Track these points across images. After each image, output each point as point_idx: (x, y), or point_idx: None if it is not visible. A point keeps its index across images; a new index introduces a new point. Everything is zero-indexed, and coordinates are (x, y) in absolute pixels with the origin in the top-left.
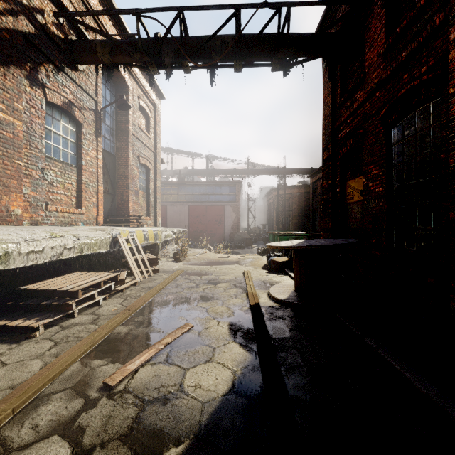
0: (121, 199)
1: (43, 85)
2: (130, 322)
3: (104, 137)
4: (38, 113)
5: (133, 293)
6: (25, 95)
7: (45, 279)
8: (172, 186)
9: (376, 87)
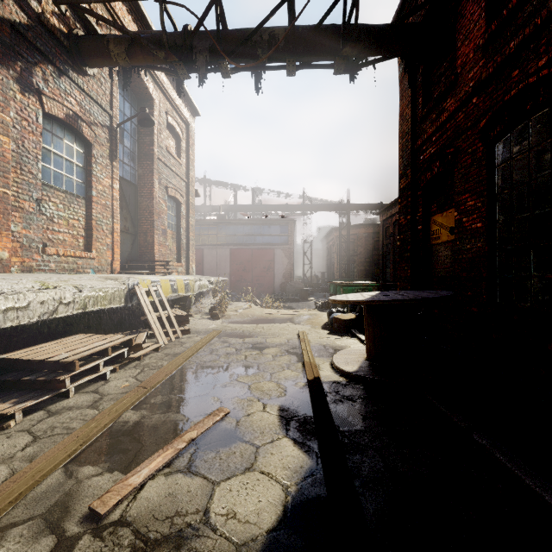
0: (145, 240)
1: (39, 92)
2: (144, 405)
3: (122, 162)
4: (33, 127)
5: (153, 362)
6: (15, 104)
7: (36, 344)
8: (210, 225)
9: (473, 90)
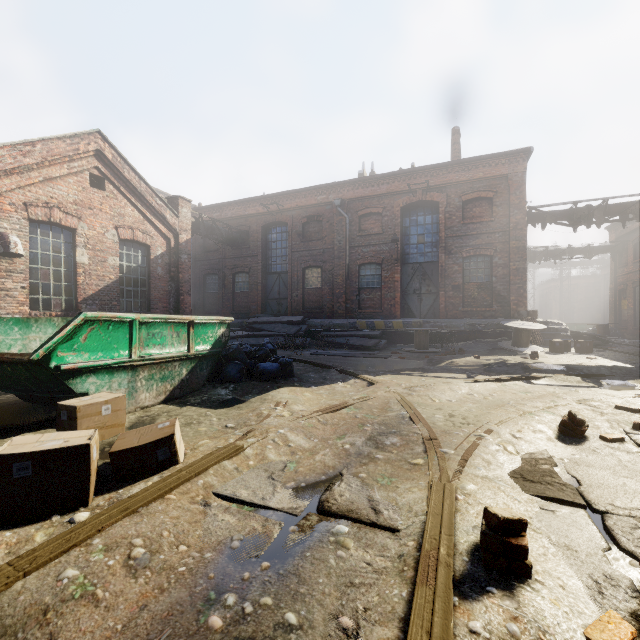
0: None
1: None
2: None
3: None
4: None
5: None
6: None
7: None
8: None
9: (630, 272)
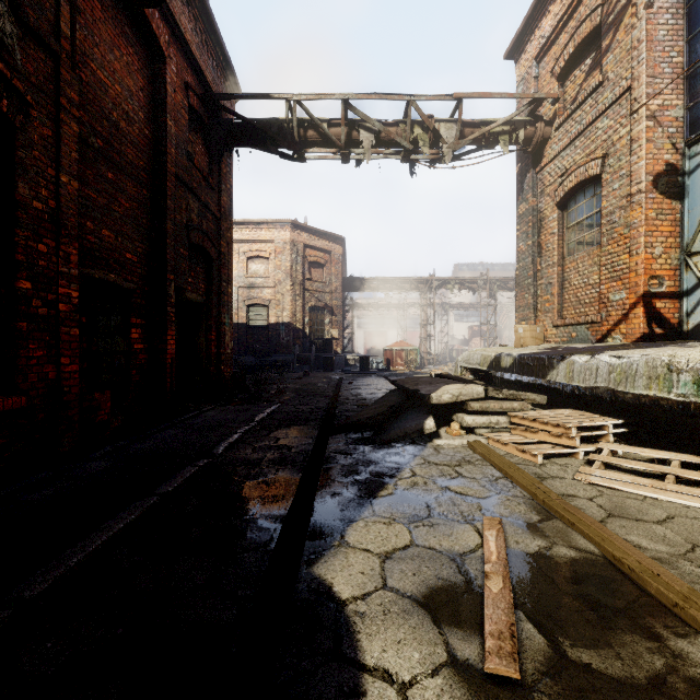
0: None
1: None
2: None
3: None
4: None
5: None
6: None
7: None
8: None
9: None
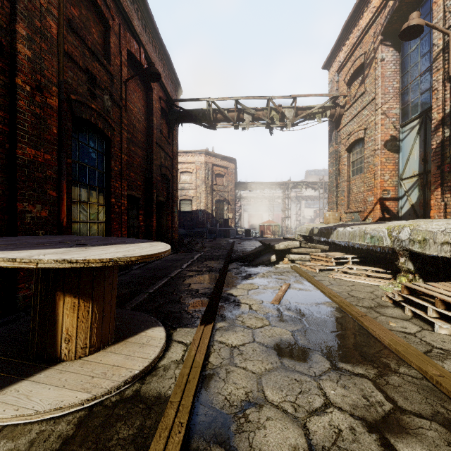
0: None
1: None
2: (337, 310)
3: None
4: None
5: None
6: None
7: None
8: None
9: None
